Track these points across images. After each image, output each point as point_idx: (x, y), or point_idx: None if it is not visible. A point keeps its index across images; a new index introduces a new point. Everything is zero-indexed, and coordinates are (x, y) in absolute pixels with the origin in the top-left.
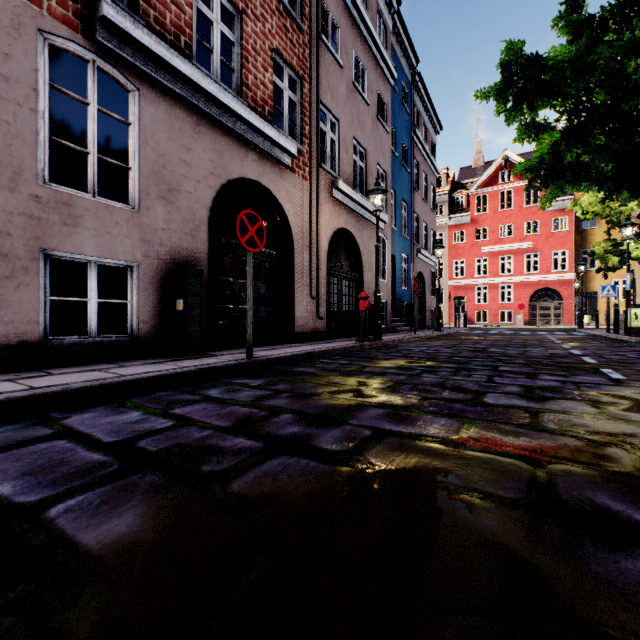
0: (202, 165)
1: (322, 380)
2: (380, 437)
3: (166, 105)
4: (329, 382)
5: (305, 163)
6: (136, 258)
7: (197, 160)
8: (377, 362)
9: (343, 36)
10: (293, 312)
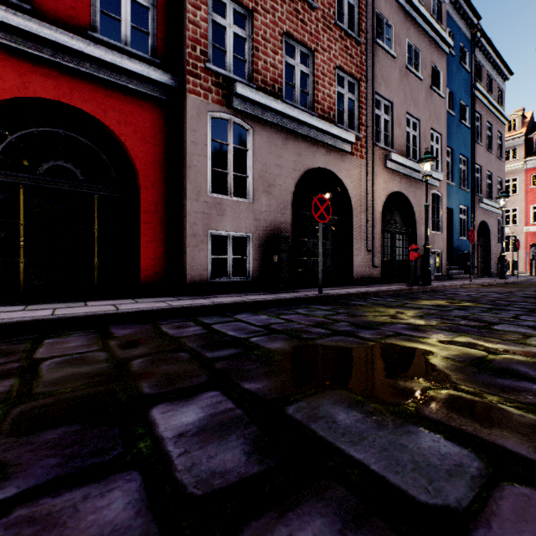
0: (288, 165)
1: (370, 309)
2: (398, 335)
3: (267, 132)
4: (374, 310)
5: (362, 146)
6: (251, 231)
7: (285, 163)
8: (418, 301)
9: (396, 31)
10: (352, 262)
